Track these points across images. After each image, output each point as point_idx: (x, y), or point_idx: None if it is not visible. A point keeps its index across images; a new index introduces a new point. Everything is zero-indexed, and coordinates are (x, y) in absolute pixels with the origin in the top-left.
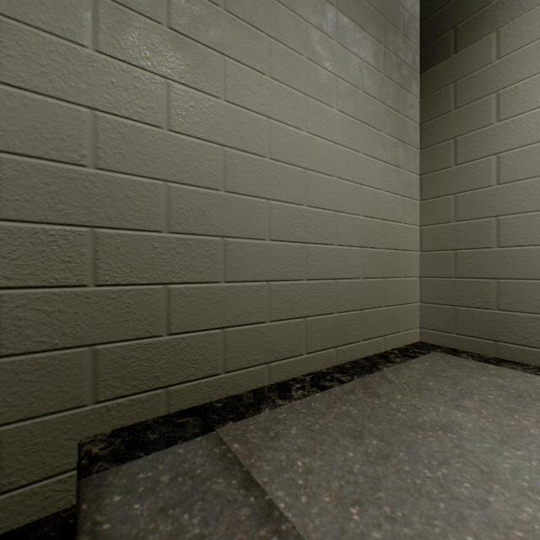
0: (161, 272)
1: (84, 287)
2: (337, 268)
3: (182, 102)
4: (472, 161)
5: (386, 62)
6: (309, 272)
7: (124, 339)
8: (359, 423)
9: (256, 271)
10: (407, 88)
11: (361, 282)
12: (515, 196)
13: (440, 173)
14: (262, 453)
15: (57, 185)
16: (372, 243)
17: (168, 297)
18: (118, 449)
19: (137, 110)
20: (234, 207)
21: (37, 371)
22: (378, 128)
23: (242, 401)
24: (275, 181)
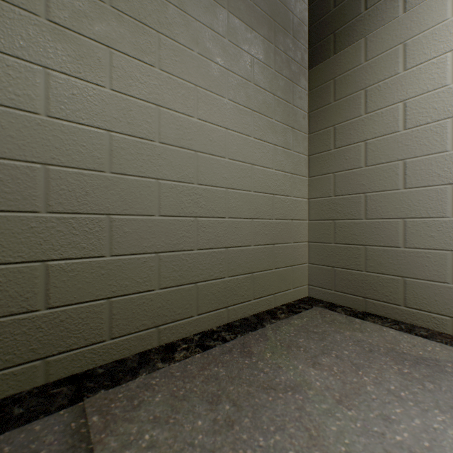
0: (39, 250)
1: None
2: (228, 238)
3: (63, 90)
4: (347, 146)
5: (276, 59)
6: (200, 243)
7: None
8: (222, 386)
9: (145, 244)
10: (296, 81)
11: (252, 249)
12: (379, 176)
13: (323, 155)
14: (116, 426)
15: None
16: (263, 215)
17: (47, 273)
18: None
19: (10, 97)
20: (120, 186)
21: None
22: (269, 116)
23: (125, 365)
24: (165, 163)
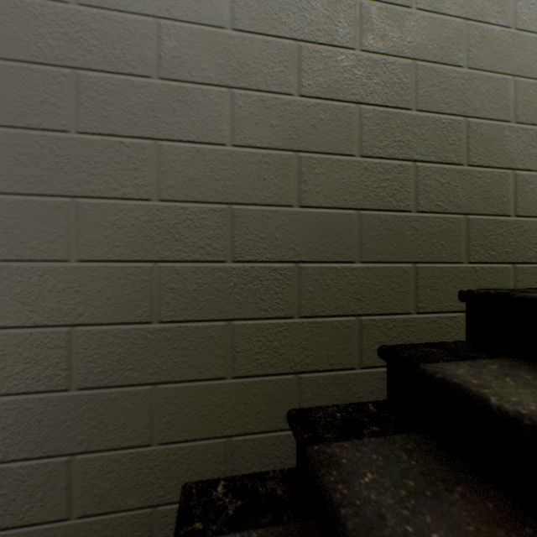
0: (509, 158)
1: (460, 166)
2: None
3: (524, 2)
4: None
5: None
6: None
7: (484, 214)
8: None
9: None
10: None
11: None
12: None
13: None
14: None
15: (445, 83)
16: None
17: (514, 182)
18: (512, 291)
19: (492, 16)
20: None
21: (435, 228)
22: None
23: None
24: None
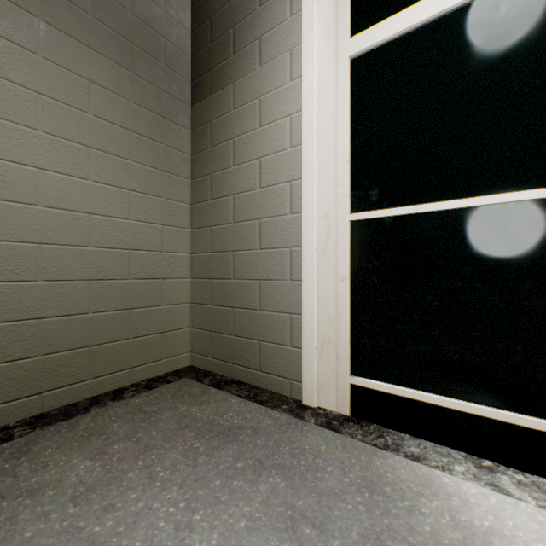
0: None
1: None
2: (43, 306)
3: None
4: (221, 198)
5: (136, 89)
6: None
7: None
8: None
9: None
10: (171, 118)
11: (91, 316)
12: (243, 234)
13: (203, 205)
14: None
15: None
16: (111, 274)
17: None
18: None
19: None
20: None
21: None
22: (122, 156)
23: None
24: None
